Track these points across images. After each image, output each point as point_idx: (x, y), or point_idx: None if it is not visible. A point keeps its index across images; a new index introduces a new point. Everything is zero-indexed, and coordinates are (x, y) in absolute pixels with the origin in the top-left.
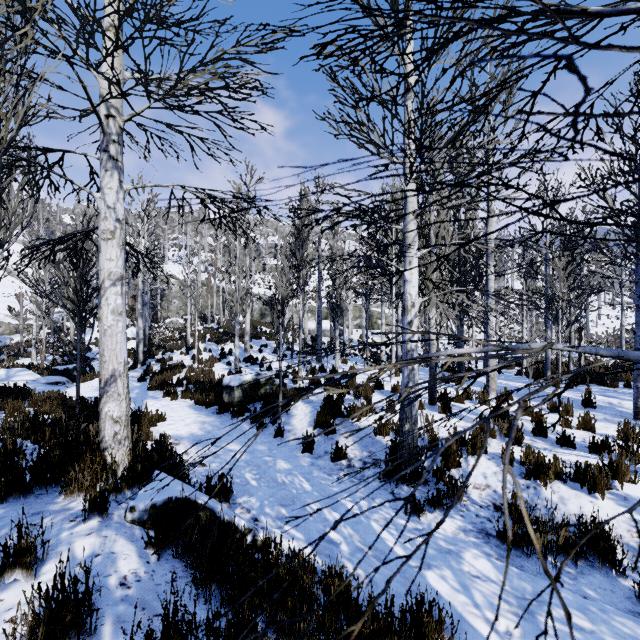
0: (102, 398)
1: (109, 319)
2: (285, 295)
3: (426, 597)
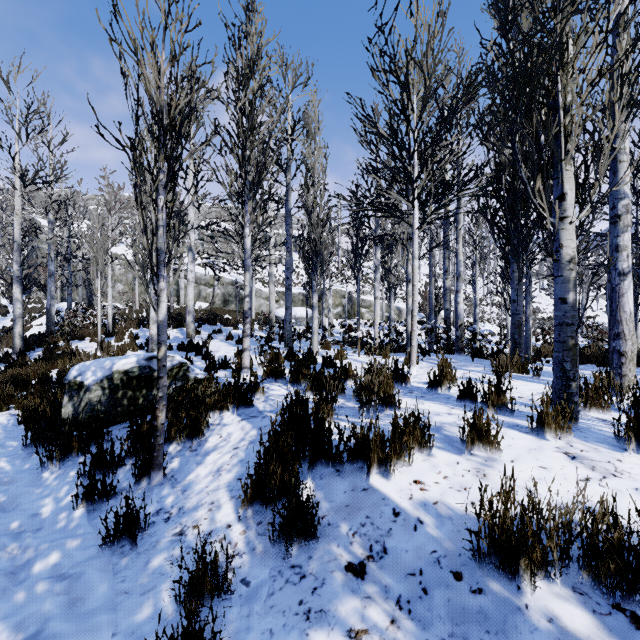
0: None
1: None
2: (170, 120)
3: None
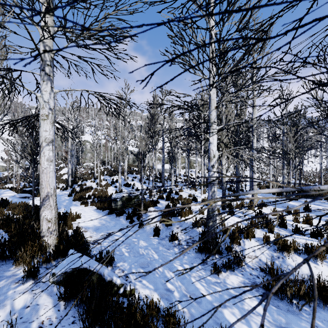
0: (41, 208)
1: (45, 164)
2: (144, 151)
3: (224, 327)
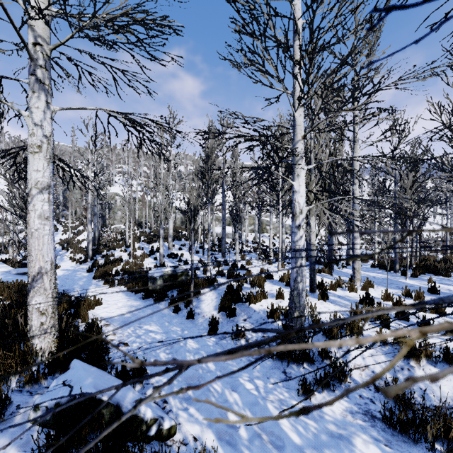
0: (30, 293)
1: (36, 223)
2: (196, 205)
3: None
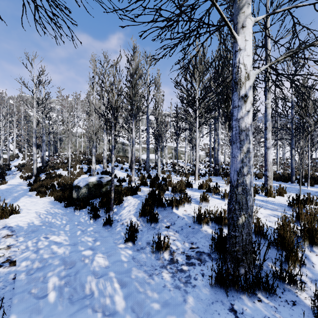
0: None
1: None
2: (116, 108)
3: None
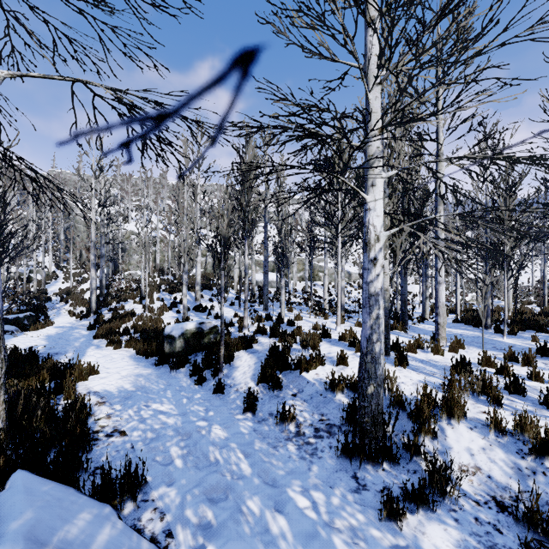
0: None
1: None
2: (227, 237)
3: None
